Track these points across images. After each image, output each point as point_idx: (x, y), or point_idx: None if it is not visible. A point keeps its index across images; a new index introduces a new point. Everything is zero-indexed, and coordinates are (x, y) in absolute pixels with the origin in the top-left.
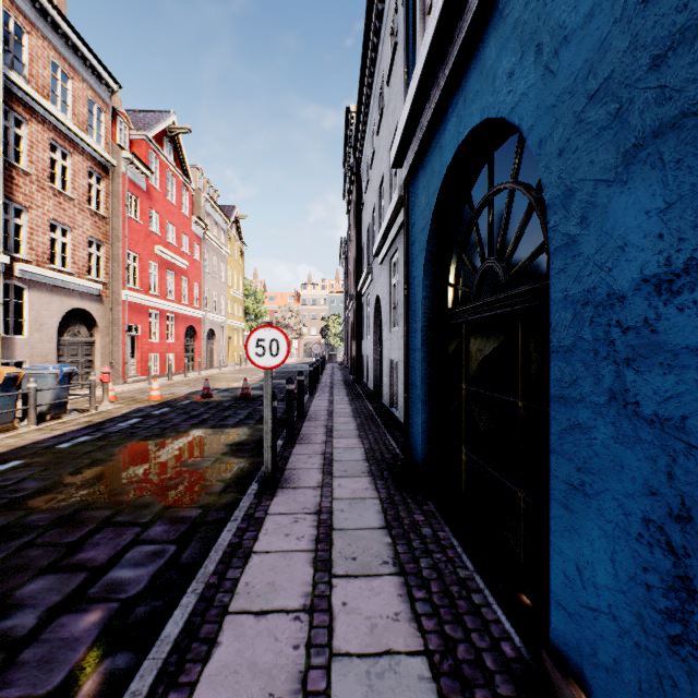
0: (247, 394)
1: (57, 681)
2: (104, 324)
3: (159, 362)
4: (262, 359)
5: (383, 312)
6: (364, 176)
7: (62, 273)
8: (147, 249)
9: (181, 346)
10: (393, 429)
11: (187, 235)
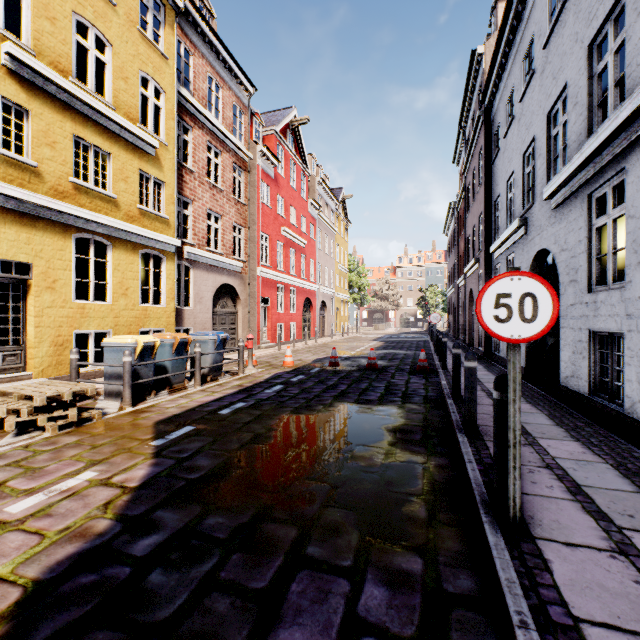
0: (373, 364)
1: None
2: (243, 297)
3: (284, 330)
4: (505, 326)
5: (562, 268)
6: (500, 119)
7: (215, 254)
8: (275, 230)
9: (300, 316)
10: (617, 430)
11: (304, 216)
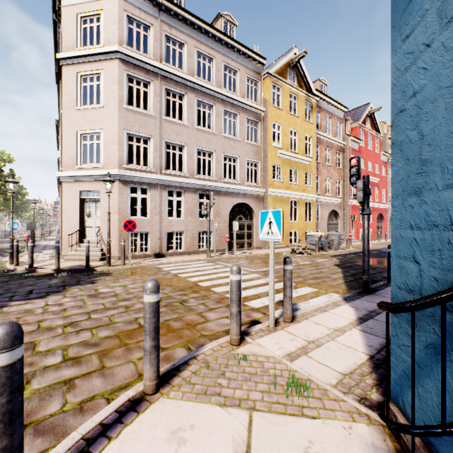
0: None
1: (383, 276)
2: (341, 215)
3: None
4: None
5: None
6: None
7: (328, 197)
8: None
9: (374, 225)
10: None
11: (377, 163)
